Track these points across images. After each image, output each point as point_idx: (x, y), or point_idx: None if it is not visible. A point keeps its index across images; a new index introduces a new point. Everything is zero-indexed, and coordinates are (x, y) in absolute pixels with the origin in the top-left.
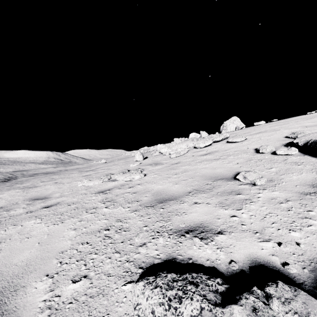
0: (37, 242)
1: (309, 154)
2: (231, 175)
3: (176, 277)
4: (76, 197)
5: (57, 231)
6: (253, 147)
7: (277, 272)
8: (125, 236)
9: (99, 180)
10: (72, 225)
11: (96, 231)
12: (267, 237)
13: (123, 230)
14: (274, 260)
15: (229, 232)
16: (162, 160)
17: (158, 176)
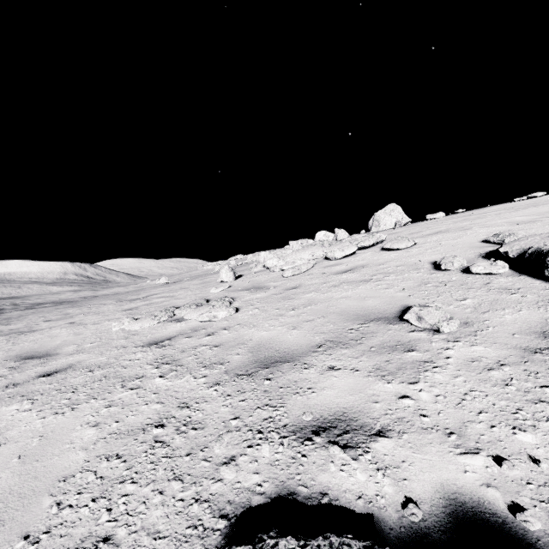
0: (16, 456)
1: (529, 274)
2: (393, 311)
3: (297, 546)
4: (105, 353)
5: (61, 428)
6: (429, 260)
7: (502, 526)
8: (194, 439)
9: (151, 319)
10: (91, 416)
11: (138, 428)
12: (472, 445)
13: (191, 427)
14: (491, 497)
15: (398, 432)
16: (269, 282)
17: (260, 312)
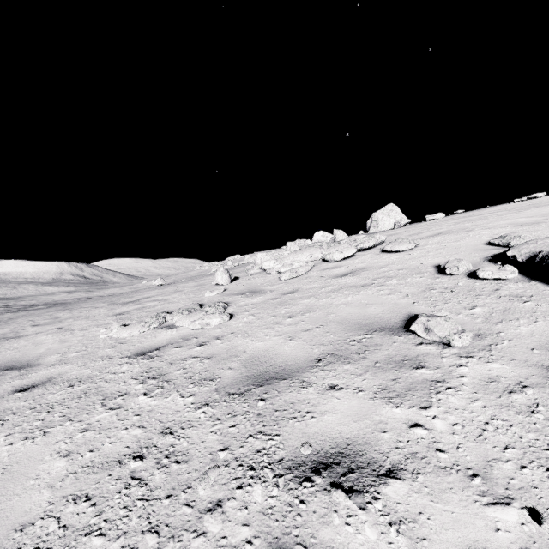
0: None
1: (540, 279)
2: (397, 320)
3: None
4: (89, 365)
5: (27, 458)
6: (432, 263)
7: None
8: (176, 476)
9: (141, 325)
10: (63, 443)
11: (113, 460)
12: (501, 492)
13: (173, 460)
14: None
15: (412, 473)
16: (265, 285)
17: (256, 319)
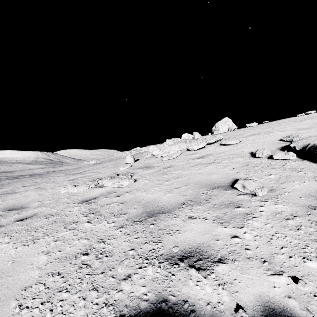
0: None
1: (308, 159)
2: (227, 182)
3: None
4: (56, 207)
5: (26, 255)
6: (248, 151)
7: None
8: (106, 263)
9: (84, 186)
10: (44, 247)
11: (72, 255)
12: (278, 269)
13: (104, 255)
14: (291, 305)
15: (232, 260)
16: (154, 163)
17: (149, 182)
